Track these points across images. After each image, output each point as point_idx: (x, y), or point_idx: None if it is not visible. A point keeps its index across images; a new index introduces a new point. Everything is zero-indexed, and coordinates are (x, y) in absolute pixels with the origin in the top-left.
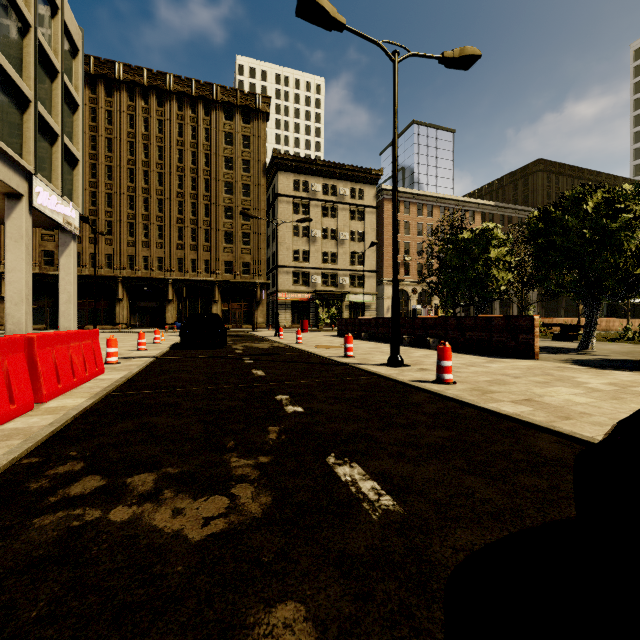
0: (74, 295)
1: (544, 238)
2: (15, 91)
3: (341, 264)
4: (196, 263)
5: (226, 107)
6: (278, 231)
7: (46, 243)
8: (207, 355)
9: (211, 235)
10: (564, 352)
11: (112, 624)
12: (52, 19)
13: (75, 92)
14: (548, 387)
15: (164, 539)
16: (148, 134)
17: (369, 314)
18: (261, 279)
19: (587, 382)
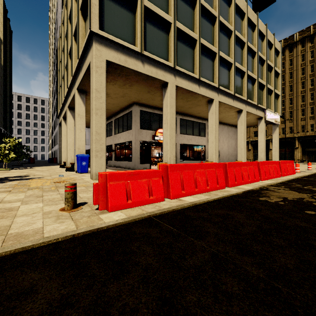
0: (277, 148)
1: None
2: (260, 85)
3: None
4: None
5: None
6: None
7: None
8: None
9: None
10: None
11: (305, 191)
12: (270, 50)
13: (278, 70)
14: None
15: (313, 190)
16: (313, 59)
17: None
18: None
19: None
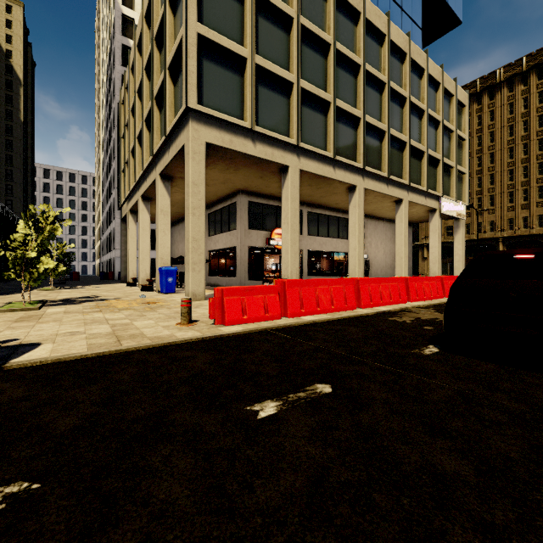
0: (462, 256)
1: None
2: (433, 160)
3: None
4: None
5: None
6: None
7: (447, 221)
8: None
9: None
10: None
11: None
12: (450, 104)
13: (463, 134)
14: None
15: None
16: (527, 111)
17: None
18: None
19: None
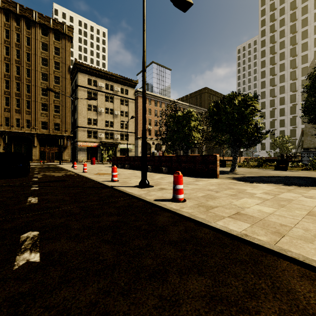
0: None
1: (216, 116)
2: None
3: (116, 128)
4: (20, 121)
5: (43, 27)
6: (78, 106)
7: None
8: (2, 184)
9: (31, 104)
10: (226, 173)
11: None
12: None
13: None
14: (239, 199)
15: None
16: None
17: (131, 154)
18: (67, 133)
19: (254, 193)
